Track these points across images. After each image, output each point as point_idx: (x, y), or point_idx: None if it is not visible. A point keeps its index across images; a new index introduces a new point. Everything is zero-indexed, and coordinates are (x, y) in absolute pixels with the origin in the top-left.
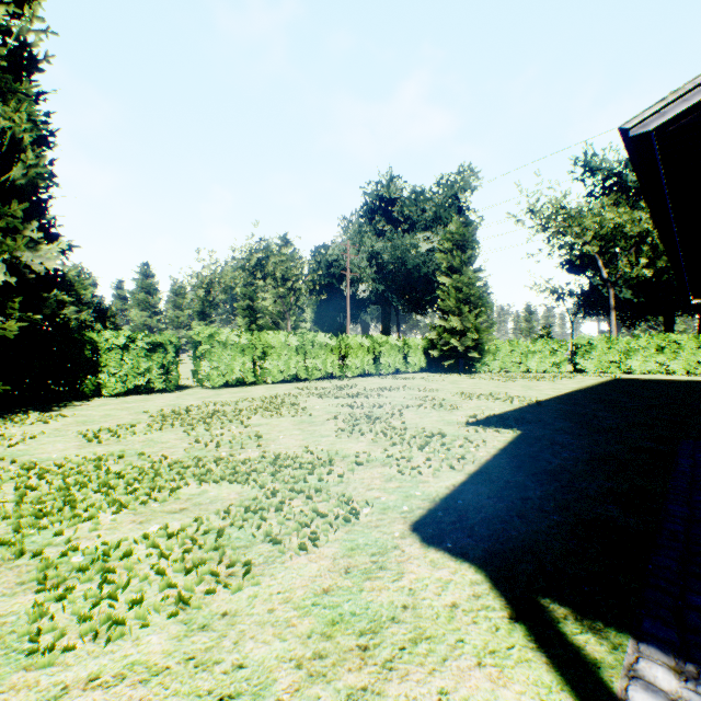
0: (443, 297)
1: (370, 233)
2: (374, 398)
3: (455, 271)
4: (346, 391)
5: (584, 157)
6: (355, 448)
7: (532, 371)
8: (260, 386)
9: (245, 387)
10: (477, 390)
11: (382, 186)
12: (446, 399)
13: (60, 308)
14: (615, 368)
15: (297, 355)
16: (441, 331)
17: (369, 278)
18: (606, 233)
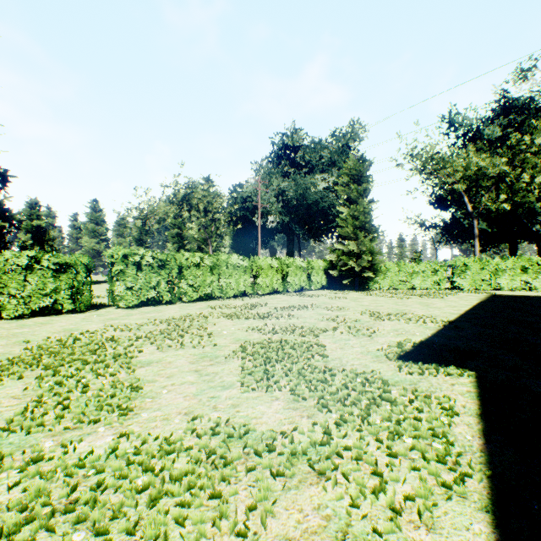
0: (341, 224)
1: (277, 175)
2: (284, 318)
3: (351, 201)
4: (257, 310)
5: (449, 114)
6: (267, 417)
7: (417, 288)
8: (175, 304)
9: (161, 305)
10: (381, 308)
11: (287, 137)
12: (357, 319)
13: (4, 233)
14: (486, 286)
15: (212, 275)
16: (340, 254)
17: (277, 211)
18: (469, 175)
